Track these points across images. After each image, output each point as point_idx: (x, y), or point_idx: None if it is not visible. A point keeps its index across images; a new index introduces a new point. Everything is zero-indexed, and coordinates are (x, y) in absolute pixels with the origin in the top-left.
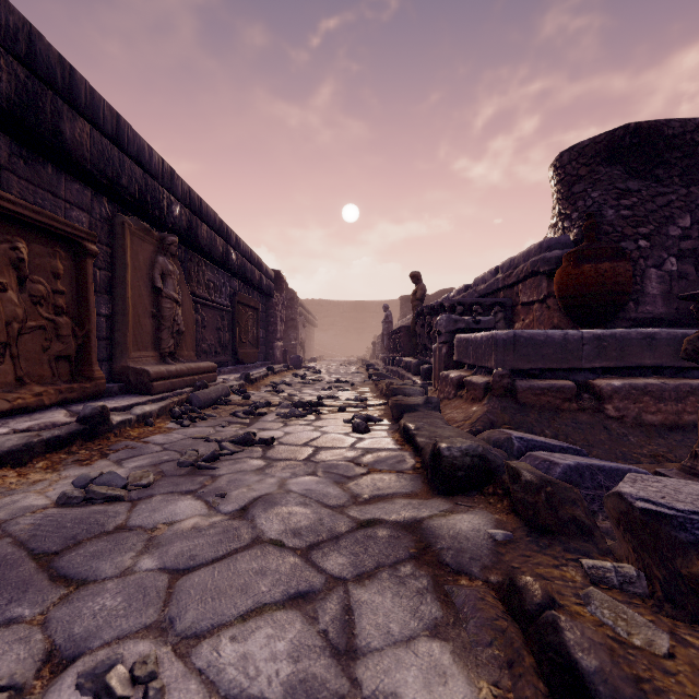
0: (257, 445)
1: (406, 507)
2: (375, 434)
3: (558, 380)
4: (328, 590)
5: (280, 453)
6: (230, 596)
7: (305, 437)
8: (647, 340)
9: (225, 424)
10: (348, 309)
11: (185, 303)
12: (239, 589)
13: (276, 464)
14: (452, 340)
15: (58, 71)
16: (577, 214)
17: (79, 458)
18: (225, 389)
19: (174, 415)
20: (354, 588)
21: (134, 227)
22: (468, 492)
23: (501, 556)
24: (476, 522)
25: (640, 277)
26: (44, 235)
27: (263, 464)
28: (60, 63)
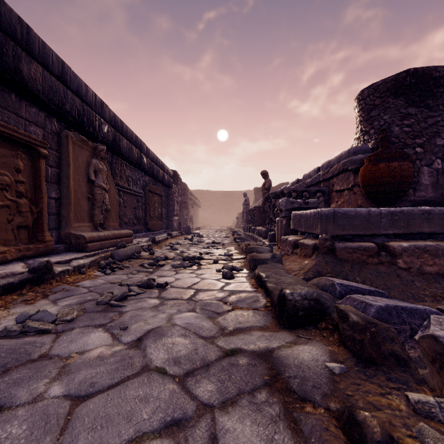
0: (155, 288)
1: (261, 338)
2: (237, 279)
3: (364, 242)
4: (198, 417)
5: (170, 294)
6: (117, 424)
7: (189, 282)
8: (425, 214)
9: (135, 272)
10: (221, 196)
11: (111, 190)
12: (125, 416)
13: (167, 303)
14: (290, 215)
15: (18, 28)
16: (373, 130)
17: (26, 298)
18: (137, 248)
19: (100, 266)
20: (219, 415)
21: (75, 139)
22: (306, 326)
23: (337, 384)
24: (315, 353)
25: (417, 173)
26: (8, 142)
27: (158, 303)
28: (19, 23)
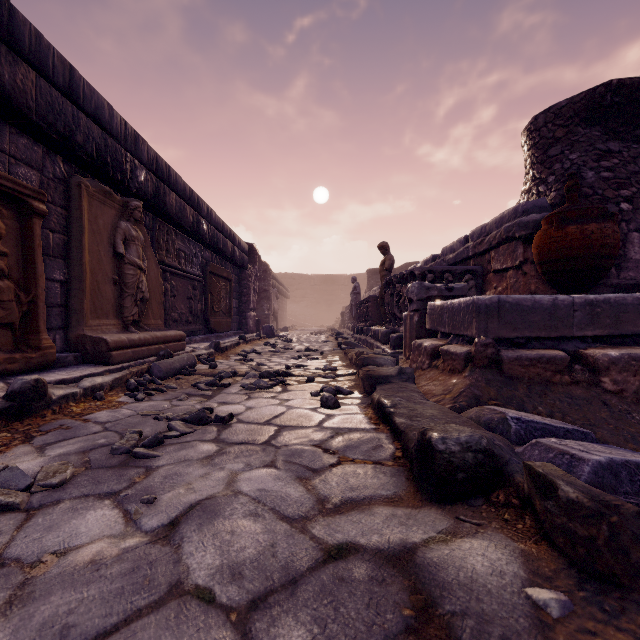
0: (212, 423)
1: (390, 522)
2: (345, 409)
3: (547, 350)
4: None
5: (236, 434)
6: None
7: (267, 413)
8: None
9: (183, 397)
10: (319, 282)
11: (151, 270)
12: None
13: (230, 450)
14: (424, 307)
15: None
16: (553, 177)
17: None
18: (191, 358)
19: (129, 387)
20: None
21: (93, 189)
22: (470, 499)
23: (550, 632)
24: (494, 556)
25: (622, 242)
26: None
27: (214, 450)
28: None
